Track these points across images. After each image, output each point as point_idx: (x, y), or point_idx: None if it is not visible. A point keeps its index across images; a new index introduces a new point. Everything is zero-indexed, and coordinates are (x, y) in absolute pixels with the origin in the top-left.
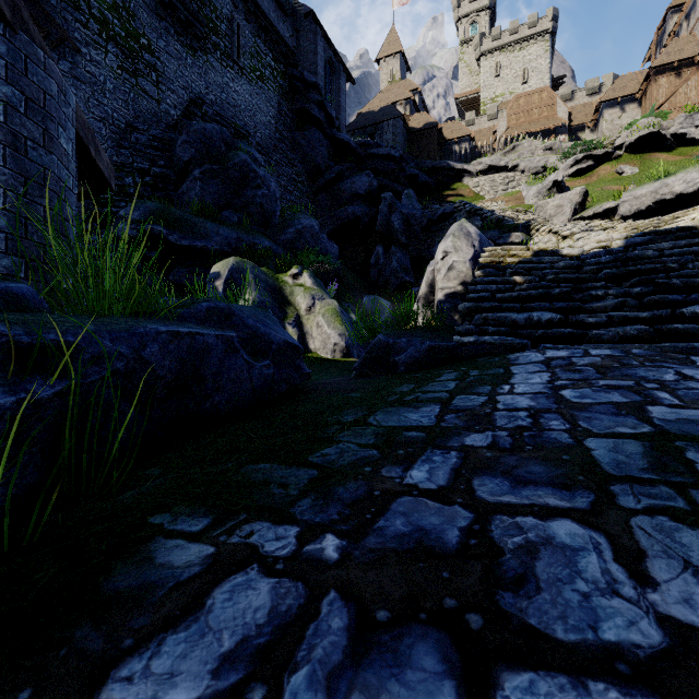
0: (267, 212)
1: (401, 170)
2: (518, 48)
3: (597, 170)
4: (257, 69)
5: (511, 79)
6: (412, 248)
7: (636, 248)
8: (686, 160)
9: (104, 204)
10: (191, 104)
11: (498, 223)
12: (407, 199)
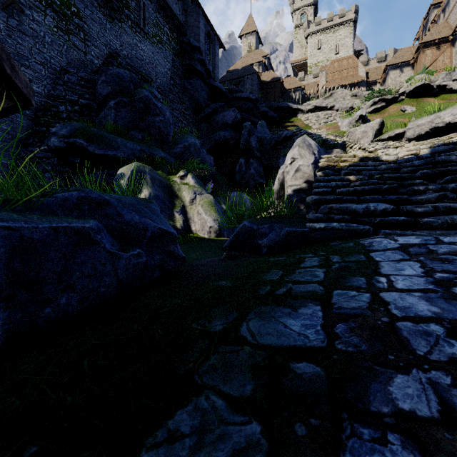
0: (163, 133)
1: (256, 108)
2: (332, 31)
3: (388, 109)
4: (157, 35)
5: (328, 51)
6: (264, 160)
7: (440, 154)
8: (447, 102)
9: (43, 125)
10: (110, 56)
11: (324, 142)
12: (261, 127)
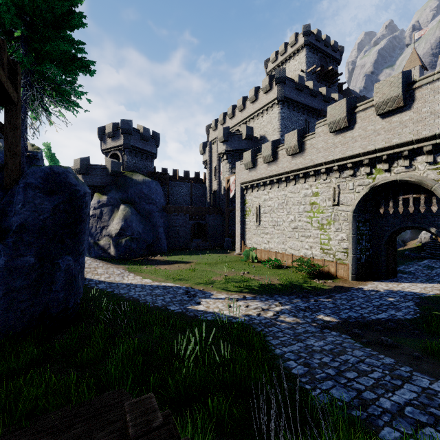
0: None
1: None
2: None
3: None
4: None
5: None
6: None
7: None
8: None
9: None
10: None
11: None
12: None
